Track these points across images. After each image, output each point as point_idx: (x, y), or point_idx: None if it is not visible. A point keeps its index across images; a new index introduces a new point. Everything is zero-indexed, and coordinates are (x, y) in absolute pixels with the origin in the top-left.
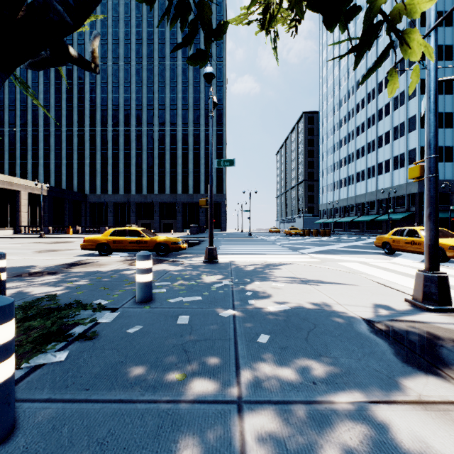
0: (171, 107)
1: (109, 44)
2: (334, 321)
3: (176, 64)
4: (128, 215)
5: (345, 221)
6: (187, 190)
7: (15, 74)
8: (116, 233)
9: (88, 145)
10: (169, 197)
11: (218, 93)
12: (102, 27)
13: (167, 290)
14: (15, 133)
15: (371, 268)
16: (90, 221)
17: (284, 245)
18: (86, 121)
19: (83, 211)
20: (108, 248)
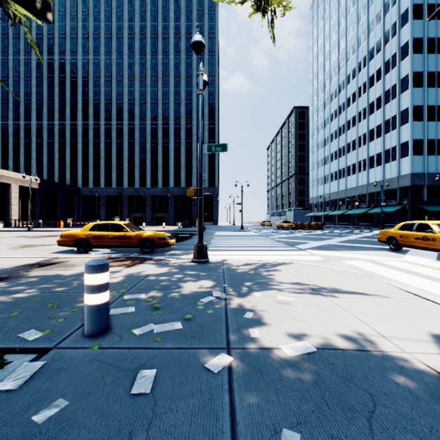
0: (163, 101)
1: (102, 38)
2: (400, 385)
3: (168, 58)
4: (121, 208)
5: (335, 214)
6: (179, 183)
7: (7, 67)
8: (97, 228)
9: (80, 138)
10: (162, 190)
11: (210, 87)
12: (95, 21)
13: (137, 309)
14: (8, 126)
15: (386, 269)
16: (83, 214)
17: (278, 239)
18: (79, 115)
19: (75, 204)
20: (88, 244)
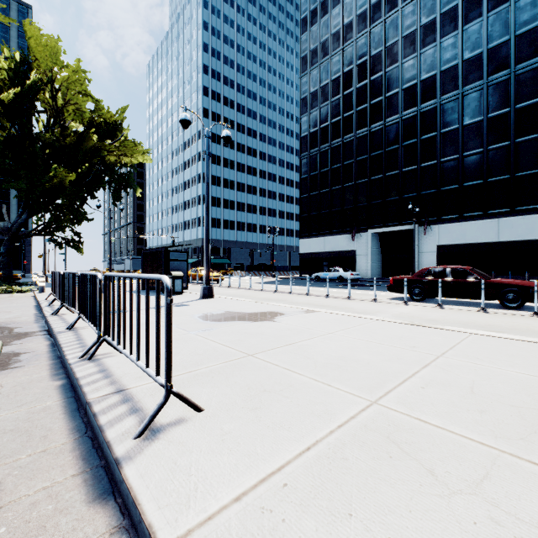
0: None
1: None
2: None
3: None
4: None
5: None
6: None
7: None
8: None
9: None
10: None
11: None
12: None
13: None
14: None
15: None
16: None
17: None
18: None
19: None
20: None
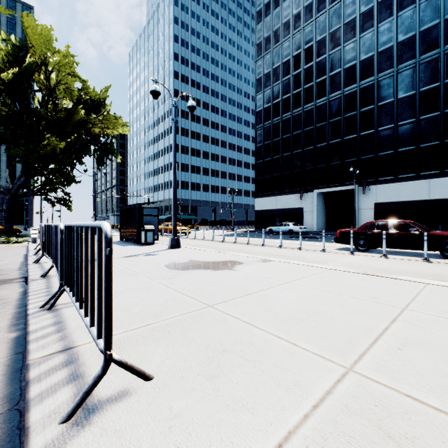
0: None
1: None
2: None
3: None
4: None
5: None
6: None
7: None
8: None
9: None
10: None
11: None
12: None
13: None
14: None
15: None
16: None
17: None
18: None
19: None
20: None
